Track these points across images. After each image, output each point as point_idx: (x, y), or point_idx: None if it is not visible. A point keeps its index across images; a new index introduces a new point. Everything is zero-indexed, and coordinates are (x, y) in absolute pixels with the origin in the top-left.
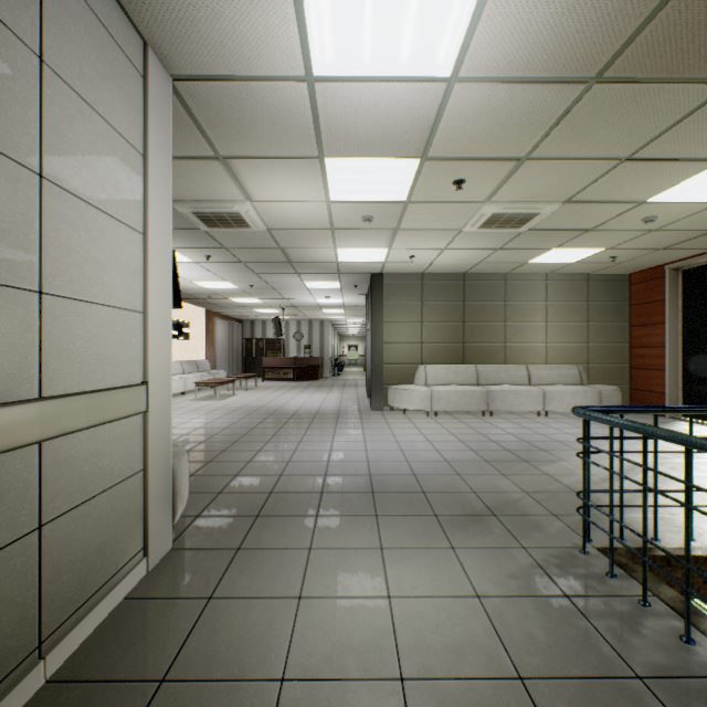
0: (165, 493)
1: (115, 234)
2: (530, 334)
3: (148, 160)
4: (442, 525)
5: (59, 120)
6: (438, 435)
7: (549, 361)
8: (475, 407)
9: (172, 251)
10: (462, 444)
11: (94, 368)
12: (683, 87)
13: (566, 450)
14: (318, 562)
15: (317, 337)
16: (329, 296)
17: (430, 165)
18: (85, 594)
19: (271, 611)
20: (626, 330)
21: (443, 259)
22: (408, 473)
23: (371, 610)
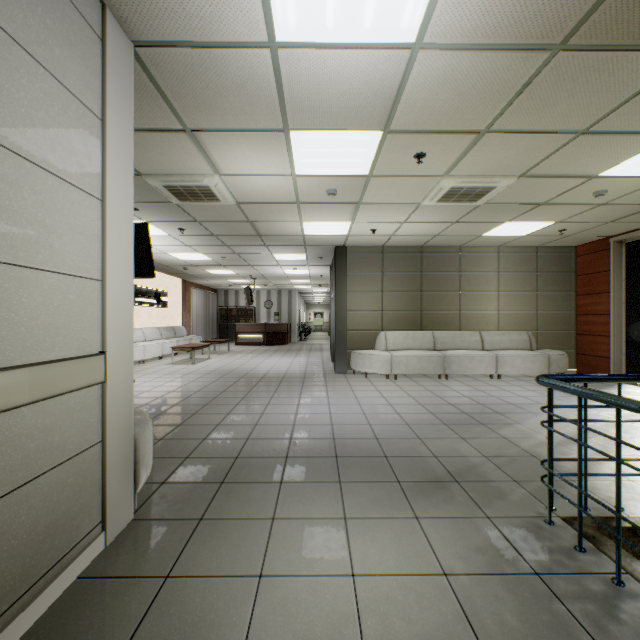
0: (125, 463)
1: (67, 198)
2: (483, 302)
3: (106, 125)
4: (405, 492)
5: None
6: (398, 398)
7: (501, 328)
8: (432, 370)
9: (146, 223)
10: (421, 407)
11: (41, 338)
12: None
13: (520, 412)
14: (281, 535)
15: (286, 305)
16: (296, 267)
17: (392, 138)
18: (30, 579)
19: (229, 592)
20: (573, 299)
21: (402, 232)
22: (370, 436)
23: (335, 591)
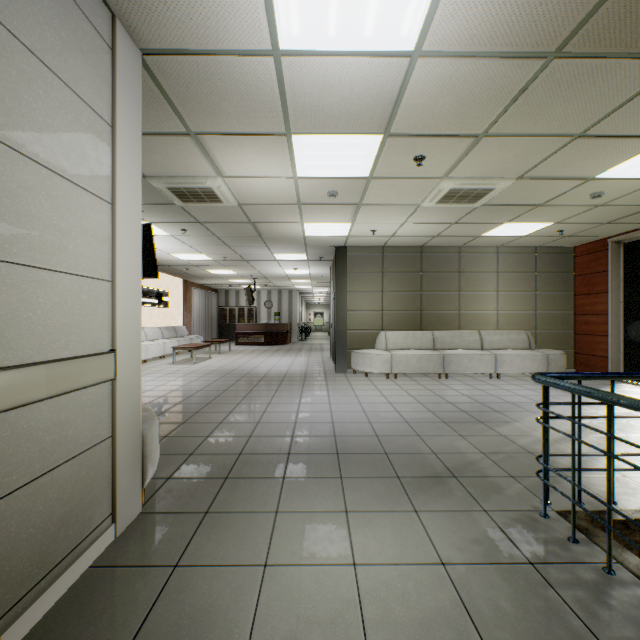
0: (134, 458)
1: (80, 203)
2: (483, 302)
3: (116, 131)
4: (405, 487)
5: (16, 83)
6: (398, 397)
7: (500, 328)
8: (432, 370)
9: (149, 224)
10: (421, 406)
11: (57, 337)
12: (639, 63)
13: (518, 411)
14: (284, 527)
15: (286, 305)
16: (297, 267)
17: (392, 141)
18: (47, 567)
19: (236, 580)
20: (571, 299)
21: (402, 232)
22: (370, 434)
23: (337, 579)
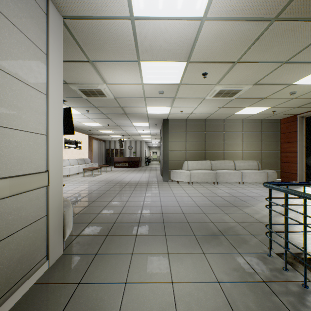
0: (59, 226)
1: (29, 94)
2: (235, 146)
3: (49, 57)
4: (198, 240)
5: None
6: (193, 193)
7: (244, 159)
8: (210, 180)
9: (70, 107)
10: (205, 198)
11: (15, 164)
12: None
13: (254, 200)
14: (136, 262)
15: (138, 148)
16: (144, 129)
17: (191, 65)
18: (10, 285)
19: (110, 291)
20: (279, 145)
21: (196, 112)
22: (180, 212)
23: (163, 290)
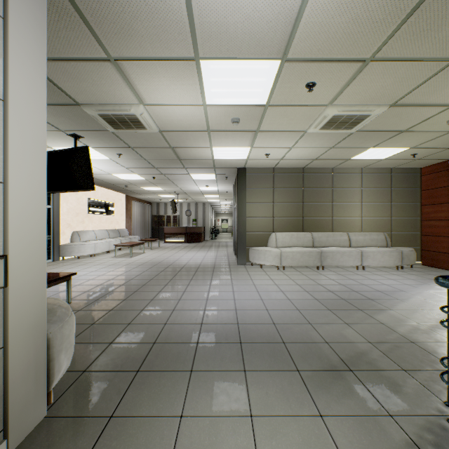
0: (36, 364)
1: None
2: (350, 210)
3: (8, 23)
4: (306, 383)
5: None
6: (287, 286)
7: (363, 230)
8: (312, 263)
9: (86, 146)
10: (307, 294)
11: None
12: None
13: (388, 299)
14: (188, 439)
15: (201, 213)
16: (208, 185)
17: (288, 67)
18: None
19: None
20: (418, 208)
21: (289, 156)
22: (268, 322)
23: None
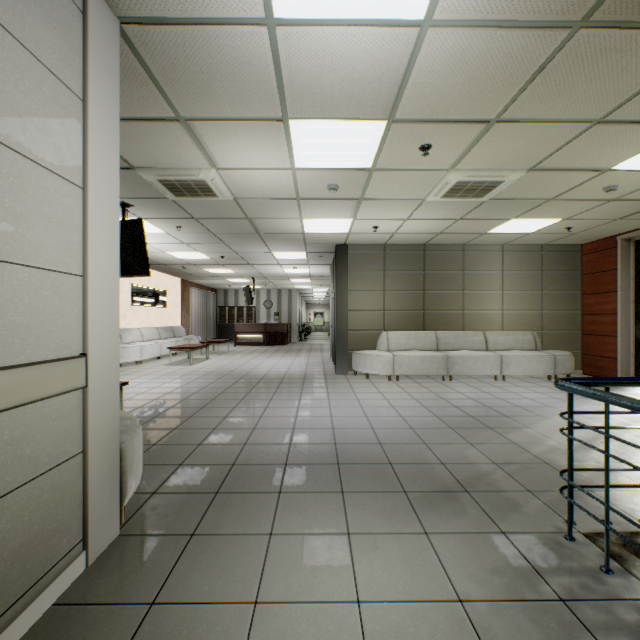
0: (110, 475)
1: (41, 184)
2: (487, 301)
3: (88, 105)
4: (412, 504)
5: None
6: (401, 400)
7: (505, 328)
8: (435, 371)
9: (140, 219)
10: (425, 410)
11: (9, 339)
12: None
13: (528, 416)
14: (279, 553)
15: (286, 305)
16: (296, 266)
17: (397, 128)
18: None
19: (221, 623)
20: (578, 298)
21: (405, 229)
22: (373, 441)
23: (338, 621)
